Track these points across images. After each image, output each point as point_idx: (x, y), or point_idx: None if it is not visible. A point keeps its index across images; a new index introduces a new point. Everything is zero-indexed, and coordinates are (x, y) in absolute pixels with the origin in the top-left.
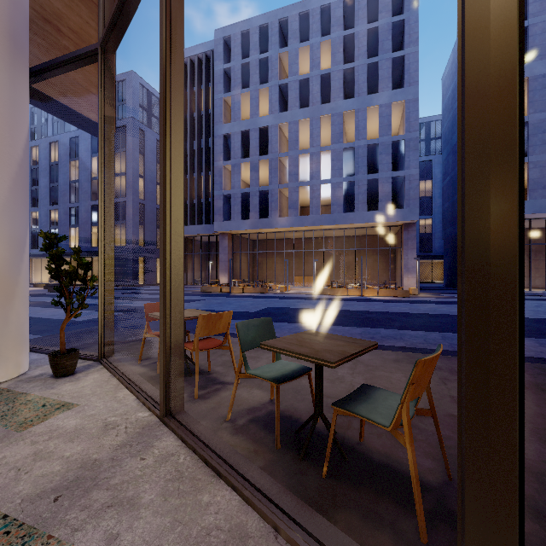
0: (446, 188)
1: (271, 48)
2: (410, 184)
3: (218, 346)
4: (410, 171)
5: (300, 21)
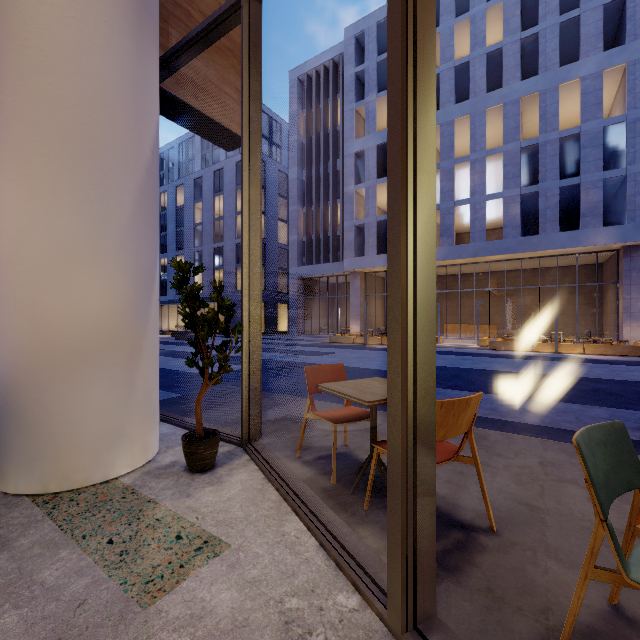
0: None
1: None
2: (637, 187)
3: (453, 457)
4: (637, 166)
5: None
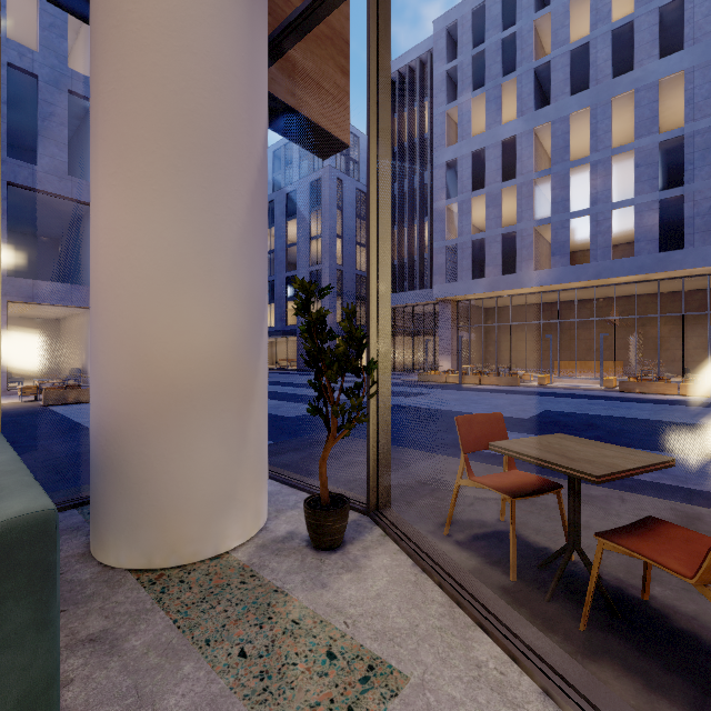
0: None
1: (521, 16)
2: None
3: None
4: None
5: None
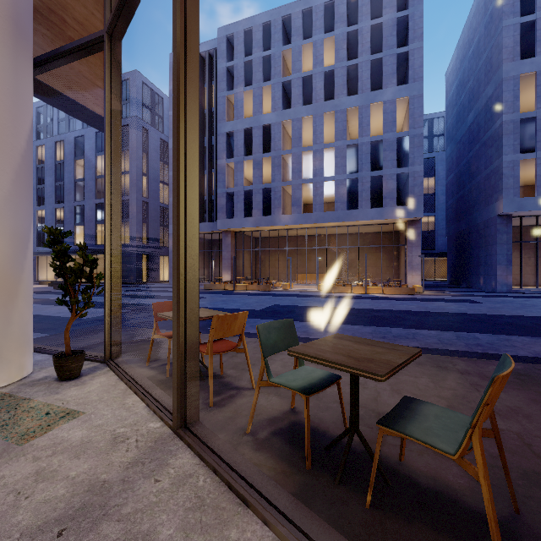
0: (450, 185)
1: (274, 45)
2: (415, 181)
3: (233, 349)
4: (415, 167)
5: (303, 18)
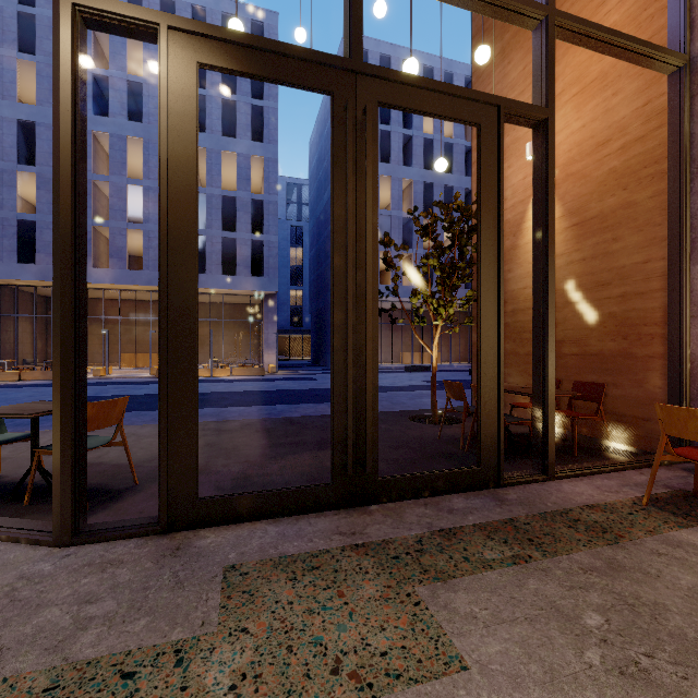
0: (312, 260)
1: None
2: (270, 252)
3: None
4: (270, 237)
5: None
